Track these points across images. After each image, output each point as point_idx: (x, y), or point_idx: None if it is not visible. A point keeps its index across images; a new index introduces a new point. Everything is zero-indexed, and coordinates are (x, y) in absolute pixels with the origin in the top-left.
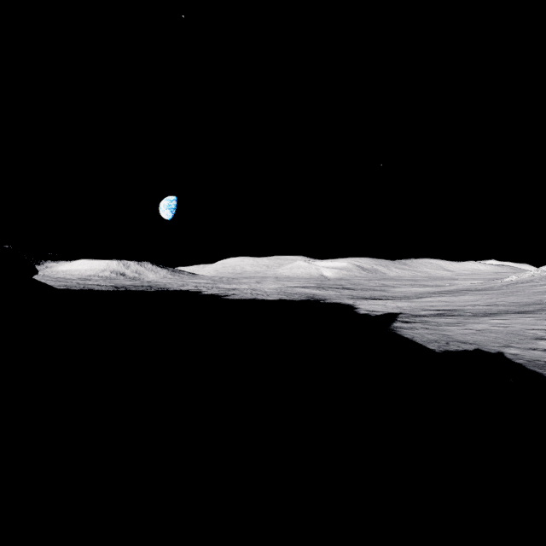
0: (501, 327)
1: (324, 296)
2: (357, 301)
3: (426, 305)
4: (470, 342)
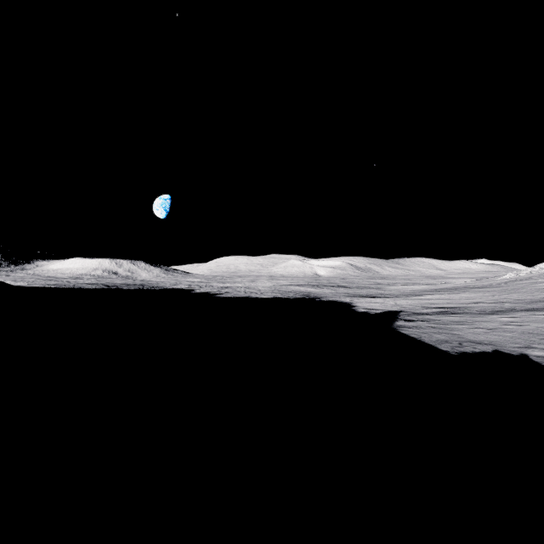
0: (513, 325)
1: (320, 294)
2: (353, 299)
3: (426, 303)
4: (485, 342)
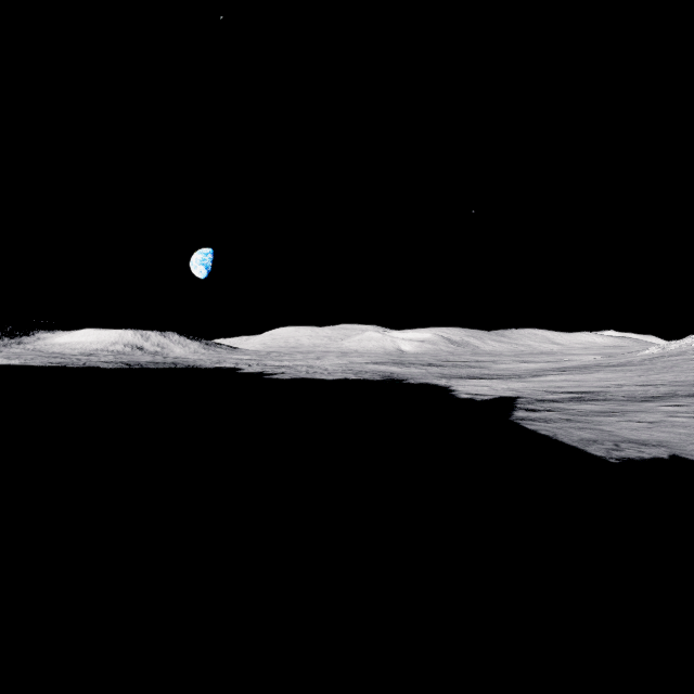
0: (684, 417)
1: (406, 375)
2: (451, 381)
3: (549, 386)
4: (652, 443)
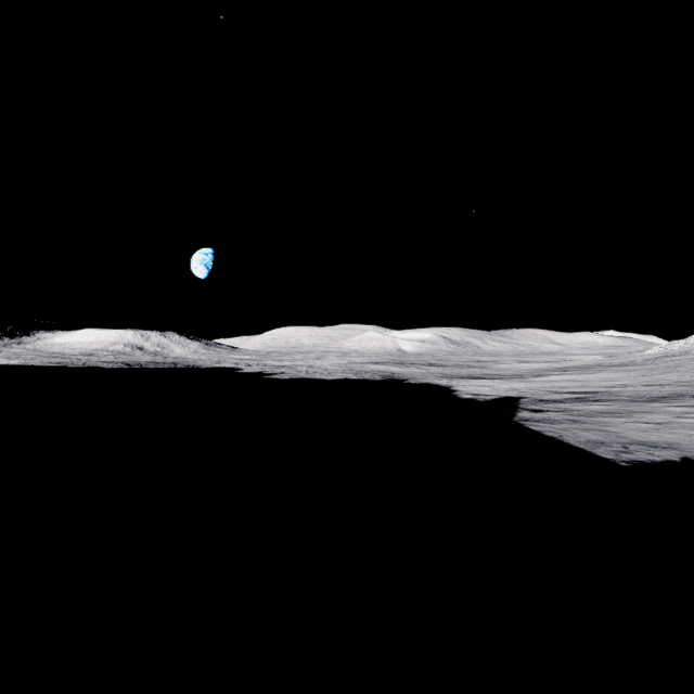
0: (692, 418)
1: (406, 374)
2: (452, 381)
3: (552, 386)
4: (662, 445)
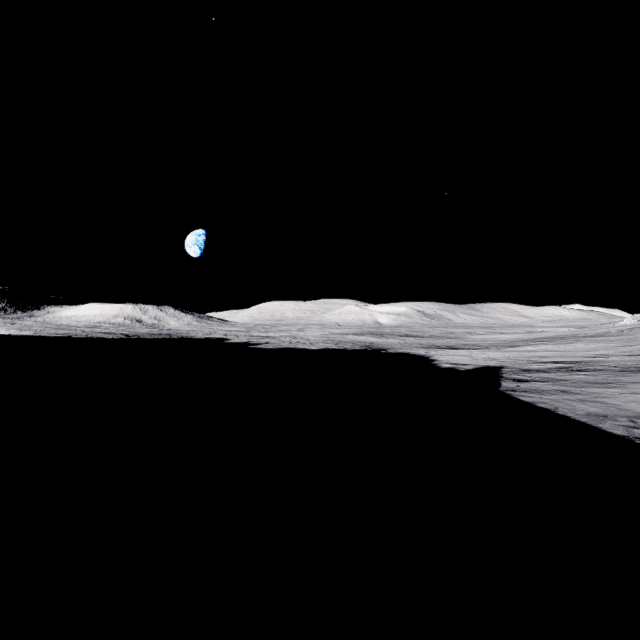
0: None
1: (385, 345)
2: (430, 351)
3: (531, 356)
4: None
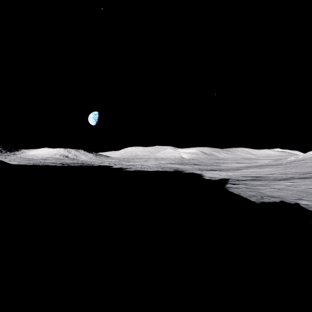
0: (292, 187)
1: (183, 169)
2: (203, 172)
3: (244, 174)
4: (276, 196)
